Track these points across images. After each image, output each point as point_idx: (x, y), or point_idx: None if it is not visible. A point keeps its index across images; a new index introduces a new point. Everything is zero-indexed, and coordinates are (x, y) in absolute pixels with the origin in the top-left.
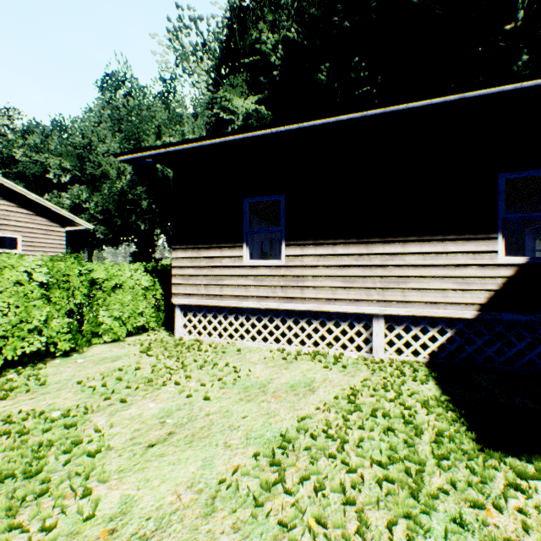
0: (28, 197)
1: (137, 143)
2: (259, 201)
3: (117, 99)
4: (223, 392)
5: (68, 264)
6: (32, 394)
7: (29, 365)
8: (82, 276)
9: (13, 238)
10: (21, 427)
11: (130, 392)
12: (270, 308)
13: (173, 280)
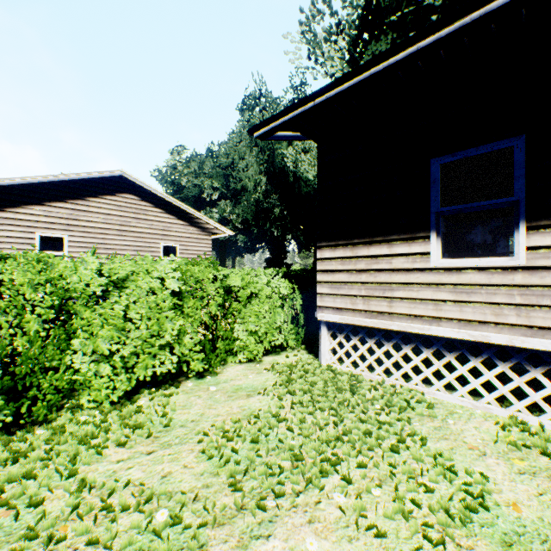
0: (183, 209)
1: (270, 152)
2: (463, 158)
3: (254, 116)
4: (456, 548)
5: (202, 268)
6: (152, 442)
7: (163, 386)
8: (215, 283)
9: (176, 248)
10: (113, 533)
11: (270, 479)
12: (487, 343)
13: (317, 288)
